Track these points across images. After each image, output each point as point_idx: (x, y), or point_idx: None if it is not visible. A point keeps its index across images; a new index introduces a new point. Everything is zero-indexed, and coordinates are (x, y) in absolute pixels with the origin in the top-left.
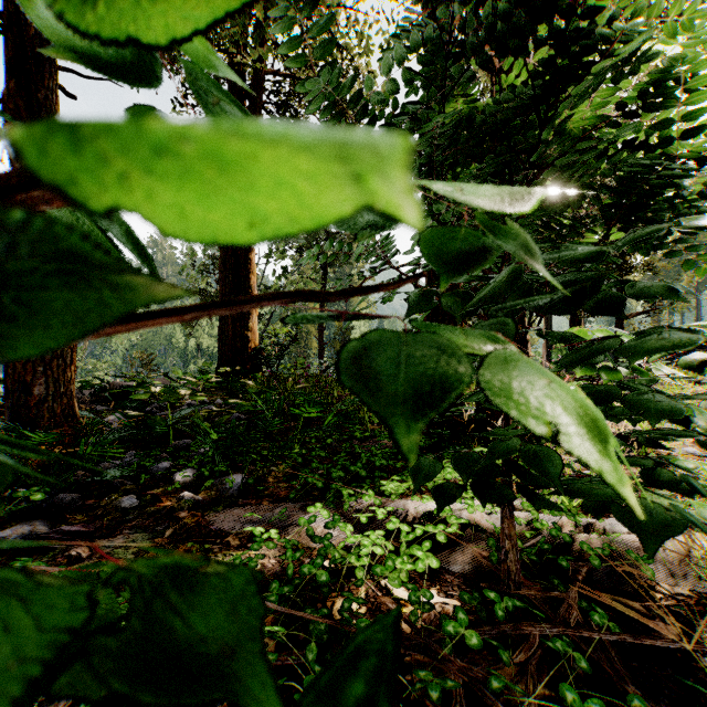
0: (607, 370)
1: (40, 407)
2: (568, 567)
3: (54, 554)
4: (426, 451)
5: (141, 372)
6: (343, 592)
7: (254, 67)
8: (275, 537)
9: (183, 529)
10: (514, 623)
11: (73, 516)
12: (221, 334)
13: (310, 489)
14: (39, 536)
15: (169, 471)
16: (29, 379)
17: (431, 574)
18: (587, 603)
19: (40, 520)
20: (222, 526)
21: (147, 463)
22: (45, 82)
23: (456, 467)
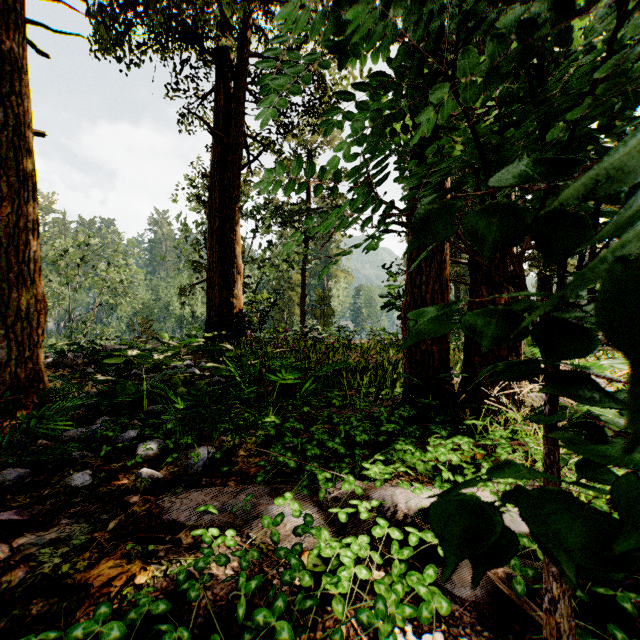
0: None
1: (1, 372)
2: (634, 612)
3: None
4: (410, 421)
5: (141, 337)
6: None
7: (239, 51)
8: (230, 544)
9: (130, 520)
10: None
11: (15, 497)
12: (208, 300)
13: (283, 466)
14: None
15: (136, 440)
16: None
17: None
18: None
19: None
20: (177, 515)
21: (110, 433)
22: (11, 33)
23: (536, 528)
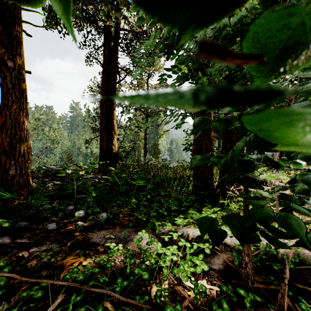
0: (294, 163)
1: (13, 180)
2: (278, 270)
3: (11, 254)
4: (195, 201)
5: (67, 163)
6: (156, 284)
7: (115, 27)
8: (121, 249)
9: (76, 242)
10: (254, 307)
11: (24, 233)
12: (100, 146)
13: (140, 221)
14: (5, 245)
15: (73, 210)
16: (7, 167)
17: (202, 270)
18: (291, 292)
19: (7, 236)
20: (96, 240)
21: (62, 207)
22: (16, 27)
23: (227, 223)
